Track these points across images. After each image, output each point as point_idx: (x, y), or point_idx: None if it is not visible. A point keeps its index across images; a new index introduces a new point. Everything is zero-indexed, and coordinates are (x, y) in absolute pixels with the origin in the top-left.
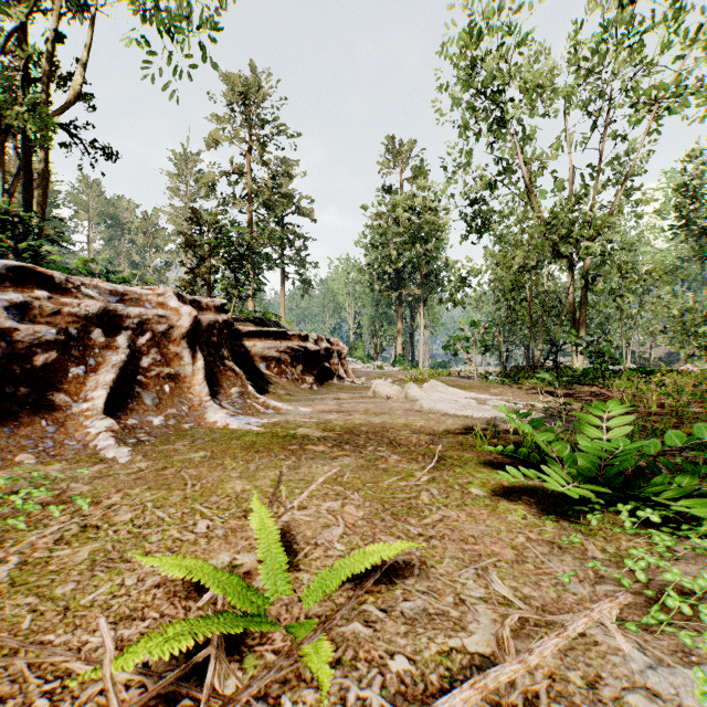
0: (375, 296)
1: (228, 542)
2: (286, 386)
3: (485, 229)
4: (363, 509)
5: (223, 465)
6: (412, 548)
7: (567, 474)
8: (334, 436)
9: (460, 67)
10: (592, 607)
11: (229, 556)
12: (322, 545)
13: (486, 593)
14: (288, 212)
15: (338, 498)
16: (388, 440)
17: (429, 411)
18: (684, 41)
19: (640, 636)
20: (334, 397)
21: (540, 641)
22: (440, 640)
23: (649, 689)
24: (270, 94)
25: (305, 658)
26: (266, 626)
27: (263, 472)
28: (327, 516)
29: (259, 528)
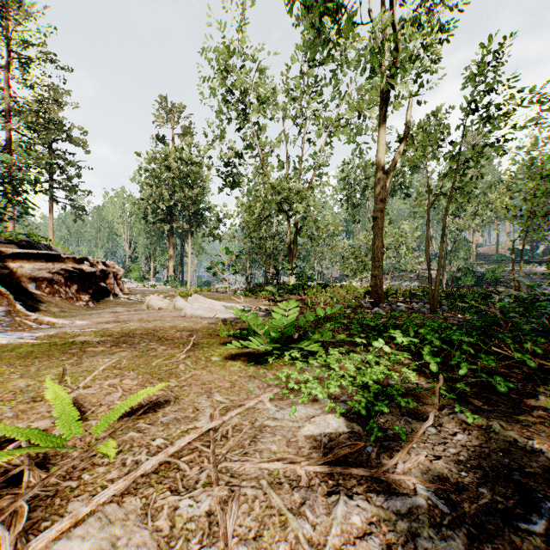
0: (149, 226)
1: (20, 419)
2: (60, 304)
3: (237, 185)
4: (137, 380)
5: (0, 372)
6: (171, 393)
7: (268, 343)
8: (112, 339)
9: (218, 64)
10: (261, 396)
11: (24, 425)
12: (105, 404)
13: (211, 403)
14: (58, 139)
15: (117, 377)
16: (158, 337)
17: (191, 316)
18: (344, 95)
19: (277, 402)
20: (110, 311)
21: (232, 411)
22: (183, 427)
23: (274, 418)
24: (35, 19)
25: (99, 449)
26: (67, 449)
27: (46, 371)
28: (109, 388)
29: (53, 398)
